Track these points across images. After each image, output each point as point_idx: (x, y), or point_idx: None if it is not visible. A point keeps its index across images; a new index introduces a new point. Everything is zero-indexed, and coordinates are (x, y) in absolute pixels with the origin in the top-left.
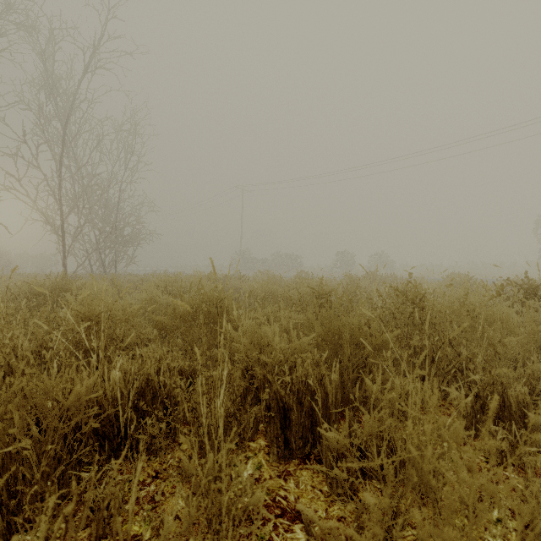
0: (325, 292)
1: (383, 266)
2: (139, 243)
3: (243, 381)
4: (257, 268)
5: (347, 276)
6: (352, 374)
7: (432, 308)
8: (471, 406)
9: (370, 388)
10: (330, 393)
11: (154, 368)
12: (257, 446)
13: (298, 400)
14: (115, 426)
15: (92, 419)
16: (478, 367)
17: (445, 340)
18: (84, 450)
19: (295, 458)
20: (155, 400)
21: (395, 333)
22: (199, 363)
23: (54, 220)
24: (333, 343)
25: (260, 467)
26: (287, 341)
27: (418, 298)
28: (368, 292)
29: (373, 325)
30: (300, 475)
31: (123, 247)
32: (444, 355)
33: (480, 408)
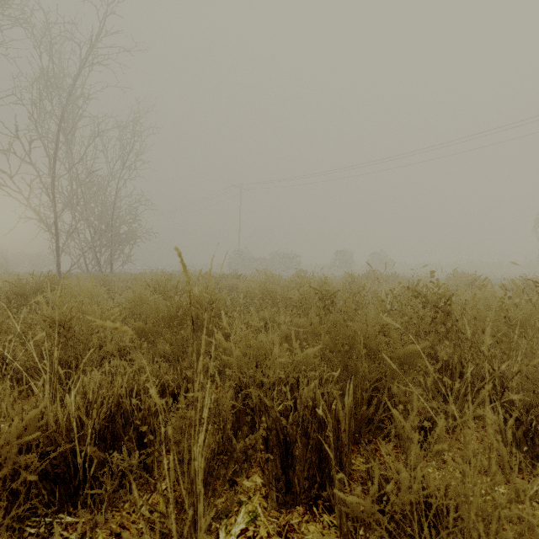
0: (329, 292)
1: (382, 265)
2: (135, 241)
3: (236, 401)
4: (255, 267)
5: (346, 275)
6: (366, 393)
7: (461, 314)
8: (512, 433)
9: (399, 423)
10: (342, 420)
11: (127, 386)
12: (252, 486)
13: (303, 430)
14: (71, 465)
15: (36, 462)
16: (513, 382)
17: (521, 368)
18: (16, 512)
19: (299, 504)
20: (126, 427)
21: (421, 345)
22: (185, 377)
23: (48, 218)
24: (343, 355)
25: (255, 518)
26: (289, 353)
27: (442, 301)
28: (373, 293)
29: (393, 334)
30: (306, 531)
31: (119, 245)
32: (479, 371)
33: (523, 436)
